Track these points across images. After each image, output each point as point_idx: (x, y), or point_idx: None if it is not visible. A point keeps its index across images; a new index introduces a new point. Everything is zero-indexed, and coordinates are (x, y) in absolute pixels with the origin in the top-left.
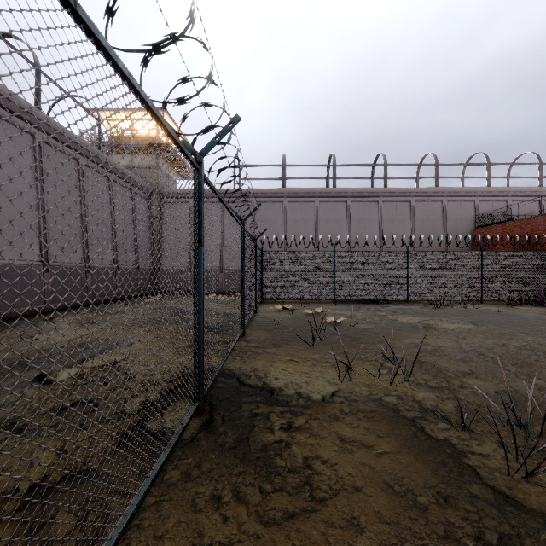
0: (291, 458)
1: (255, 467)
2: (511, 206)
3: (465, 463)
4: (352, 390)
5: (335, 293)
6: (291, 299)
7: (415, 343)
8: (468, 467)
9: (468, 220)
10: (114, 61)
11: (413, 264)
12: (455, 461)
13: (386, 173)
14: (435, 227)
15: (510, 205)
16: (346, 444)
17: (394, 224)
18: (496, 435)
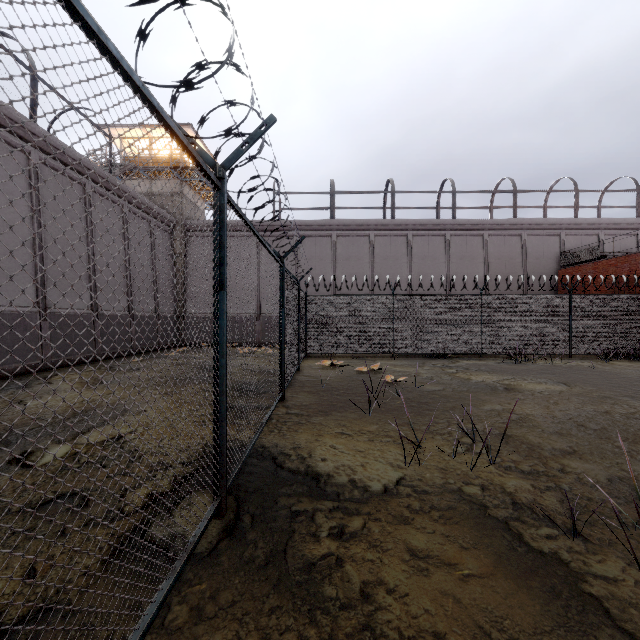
0: (344, 584)
1: (294, 600)
2: (603, 241)
3: (586, 593)
4: (422, 476)
5: (394, 346)
6: (341, 353)
7: (496, 410)
8: (592, 598)
9: (552, 258)
10: (69, 2)
11: (488, 310)
12: (572, 590)
13: (454, 202)
14: (513, 266)
15: (602, 239)
16: (419, 560)
17: (464, 263)
18: (622, 546)
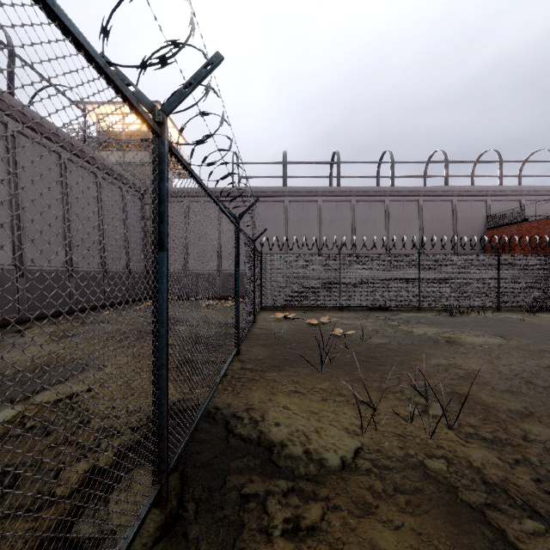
0: None
1: None
2: (524, 206)
3: None
4: (381, 446)
5: (341, 299)
6: (293, 306)
7: (442, 365)
8: None
9: (480, 221)
10: None
11: (424, 267)
12: None
13: (392, 171)
14: (445, 228)
15: (524, 205)
16: None
17: (401, 225)
18: None
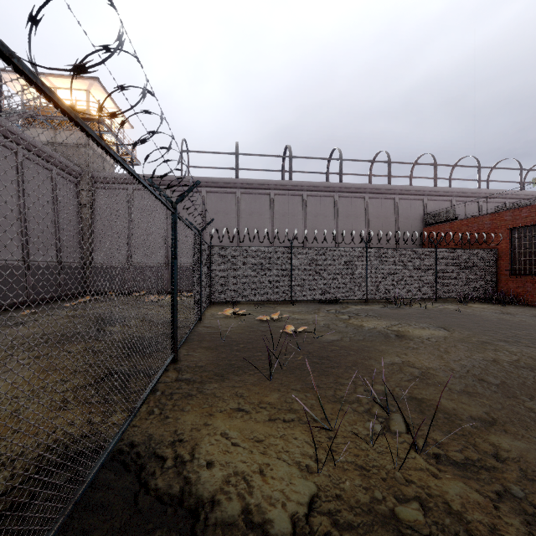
0: None
1: None
2: (455, 206)
3: None
4: (341, 489)
5: (292, 293)
6: (244, 300)
7: (396, 363)
8: None
9: (418, 218)
10: None
11: (371, 261)
12: None
13: (341, 168)
14: (388, 224)
15: (454, 205)
16: None
17: (349, 220)
18: None
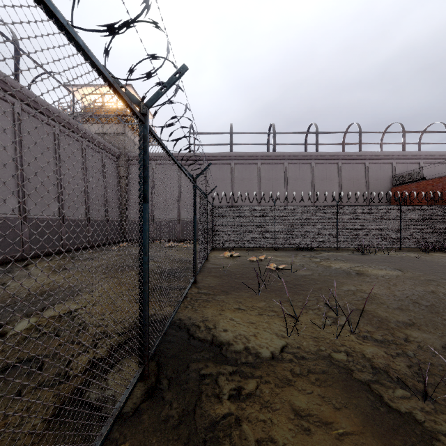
0: (242, 443)
1: None
2: (423, 168)
3: None
4: (300, 344)
5: (275, 242)
6: (237, 247)
7: (351, 290)
8: None
9: (387, 179)
10: None
11: (342, 216)
12: None
13: (317, 140)
14: (359, 185)
15: (422, 166)
16: (302, 420)
17: (324, 183)
18: None
